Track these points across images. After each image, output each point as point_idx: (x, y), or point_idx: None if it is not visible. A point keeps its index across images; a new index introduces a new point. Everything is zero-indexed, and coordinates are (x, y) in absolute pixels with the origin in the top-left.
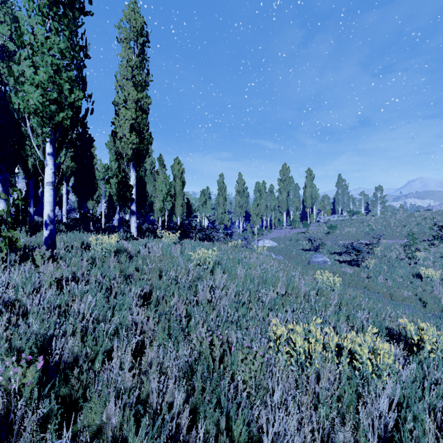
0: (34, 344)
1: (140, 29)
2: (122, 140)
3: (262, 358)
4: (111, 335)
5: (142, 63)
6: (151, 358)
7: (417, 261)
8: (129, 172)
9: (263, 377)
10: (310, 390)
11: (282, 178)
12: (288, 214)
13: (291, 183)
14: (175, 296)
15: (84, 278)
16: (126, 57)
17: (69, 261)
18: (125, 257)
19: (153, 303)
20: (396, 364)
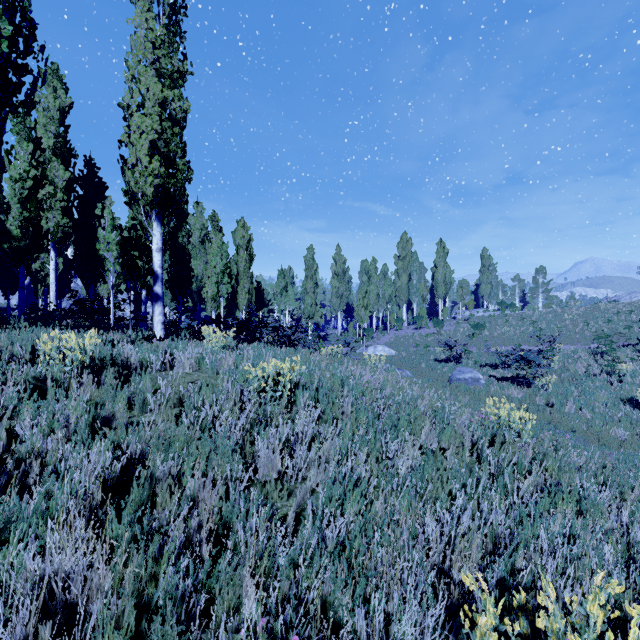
0: None
1: None
2: (135, 170)
3: None
4: None
5: (172, 39)
6: None
7: (622, 379)
8: (149, 227)
9: None
10: None
11: (401, 254)
12: (410, 307)
13: (414, 262)
14: (195, 474)
15: None
16: (143, 25)
17: None
18: (110, 377)
19: (134, 496)
20: None
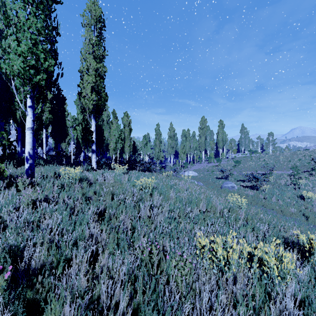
0: (9, 253)
1: (99, 17)
2: (85, 98)
3: (191, 264)
4: (71, 246)
5: (100, 42)
6: (103, 264)
7: (300, 187)
8: (90, 121)
9: (191, 279)
10: (229, 291)
11: (201, 126)
12: (206, 152)
13: (207, 130)
14: (123, 213)
15: (55, 200)
16: (88, 37)
17: (44, 186)
18: (86, 184)
19: (106, 219)
20: (298, 270)
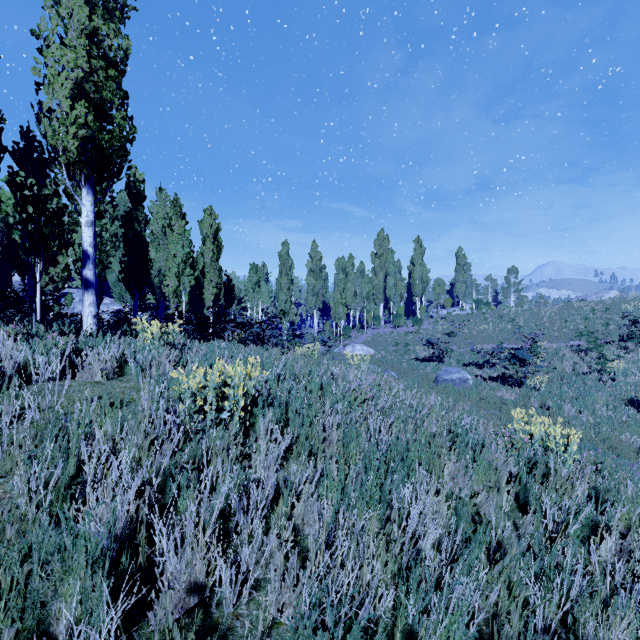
0: None
1: None
2: (52, 116)
3: None
4: None
5: None
6: None
7: (615, 377)
8: (75, 194)
9: None
10: None
11: (378, 251)
12: (387, 306)
13: (391, 259)
14: None
15: None
16: None
17: None
18: None
19: None
20: None
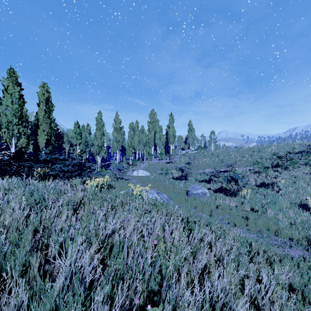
0: None
1: None
2: None
3: None
4: None
5: None
6: None
7: (282, 188)
8: None
9: None
10: None
11: (151, 120)
12: (155, 149)
13: (157, 124)
14: None
15: None
16: None
17: None
18: None
19: None
20: None
